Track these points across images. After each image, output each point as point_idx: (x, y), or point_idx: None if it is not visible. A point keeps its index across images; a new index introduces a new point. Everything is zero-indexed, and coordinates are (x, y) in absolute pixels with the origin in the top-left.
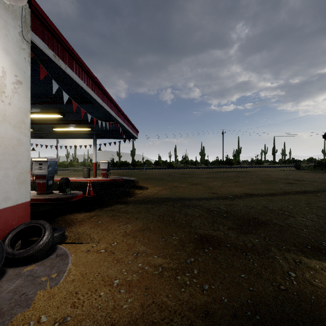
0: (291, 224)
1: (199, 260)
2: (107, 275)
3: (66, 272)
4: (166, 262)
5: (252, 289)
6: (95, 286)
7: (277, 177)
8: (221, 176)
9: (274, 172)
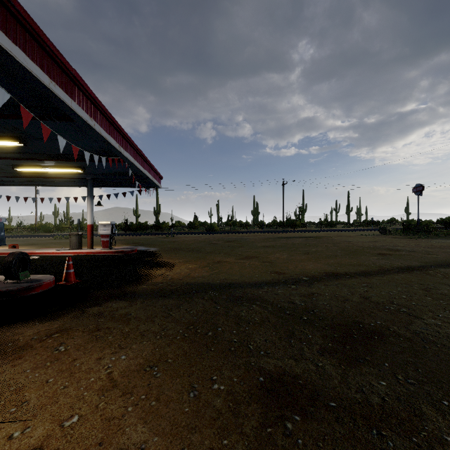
0: (424, 335)
1: None
2: None
3: None
4: None
5: None
6: None
7: (362, 244)
8: (284, 244)
9: (355, 238)
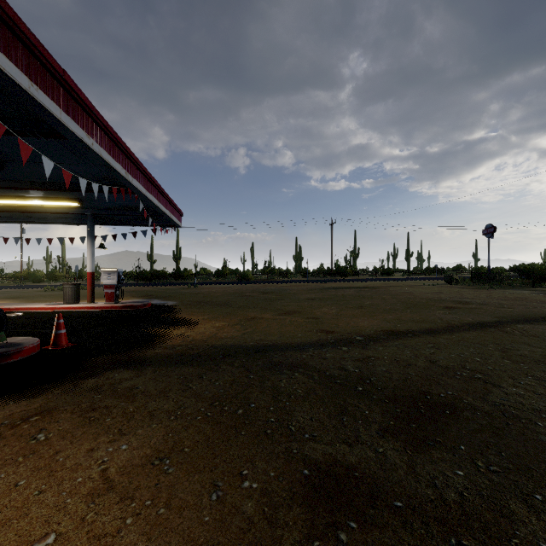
0: (505, 408)
1: None
2: None
3: None
4: None
5: None
6: None
7: (425, 296)
8: (333, 296)
9: (417, 289)
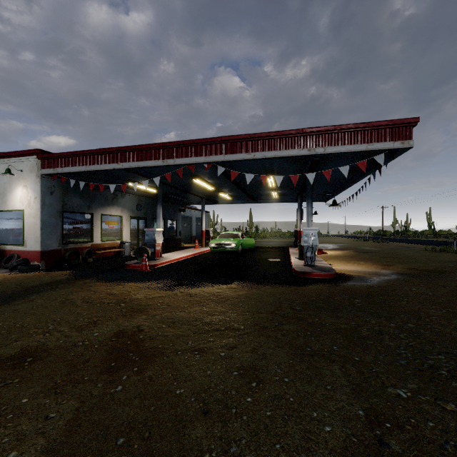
0: None
1: None
2: None
3: None
4: None
5: None
6: None
7: None
8: None
9: None
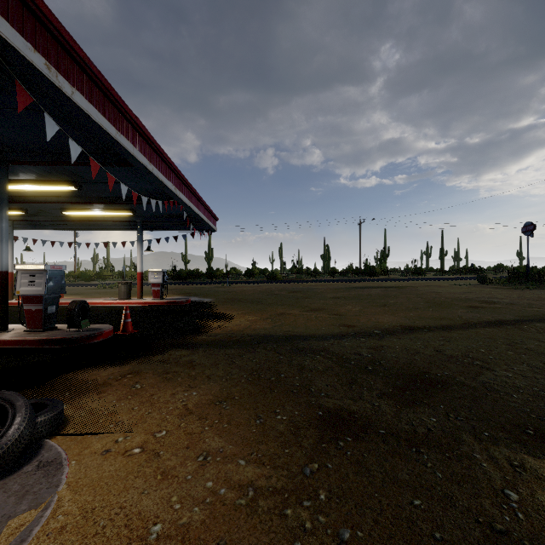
0: (490, 385)
1: (329, 466)
2: (139, 513)
3: (50, 508)
4: (264, 475)
5: (441, 536)
6: (108, 543)
7: (452, 296)
8: (358, 295)
9: (446, 289)
